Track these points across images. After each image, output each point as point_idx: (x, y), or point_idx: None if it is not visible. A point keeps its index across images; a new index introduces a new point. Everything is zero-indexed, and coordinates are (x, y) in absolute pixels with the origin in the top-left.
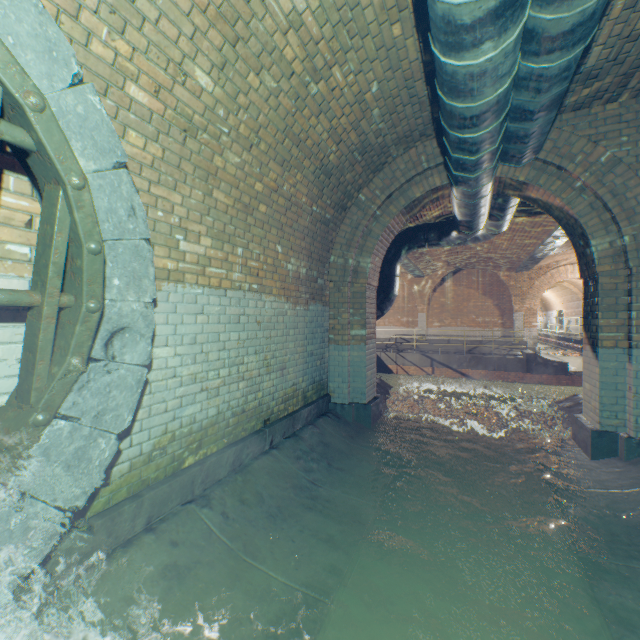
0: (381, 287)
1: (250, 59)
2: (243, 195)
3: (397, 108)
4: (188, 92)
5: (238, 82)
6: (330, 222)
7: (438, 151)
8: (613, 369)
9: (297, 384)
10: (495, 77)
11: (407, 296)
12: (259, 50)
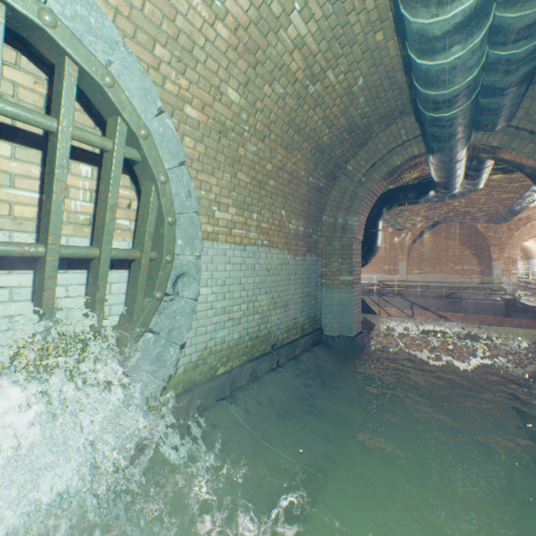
0: (365, 240)
1: (265, 75)
2: (258, 174)
3: (379, 94)
4: (223, 105)
5: (256, 93)
6: (323, 189)
7: (416, 125)
8: None
9: (296, 318)
10: (464, 69)
11: (388, 247)
12: (272, 68)
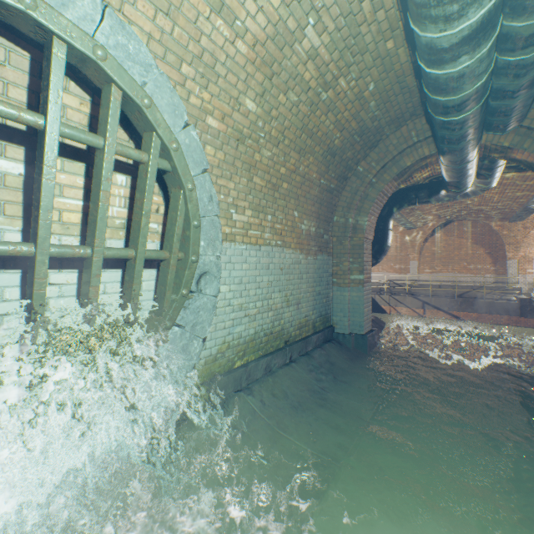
0: (376, 239)
1: (280, 85)
2: (272, 178)
3: (390, 98)
4: (241, 115)
5: (272, 102)
6: (334, 190)
7: (426, 127)
8: None
9: (308, 316)
10: (472, 77)
11: (399, 246)
12: (287, 78)
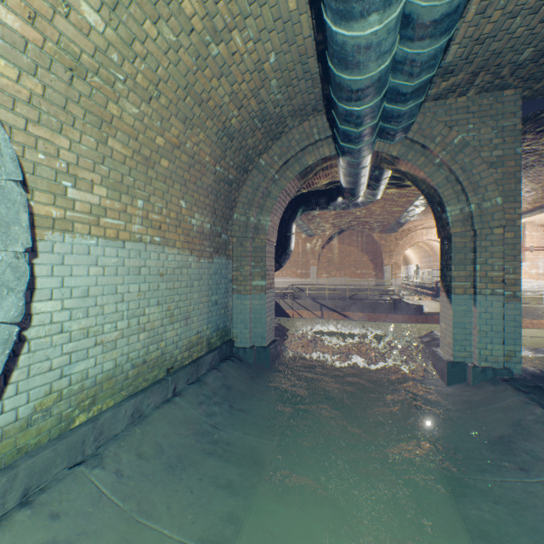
0: (279, 243)
1: (146, 5)
2: (143, 147)
3: (293, 81)
4: (73, 27)
5: (133, 27)
6: (233, 182)
7: (327, 125)
8: (463, 311)
9: (202, 332)
10: (379, 52)
11: (301, 252)
12: None
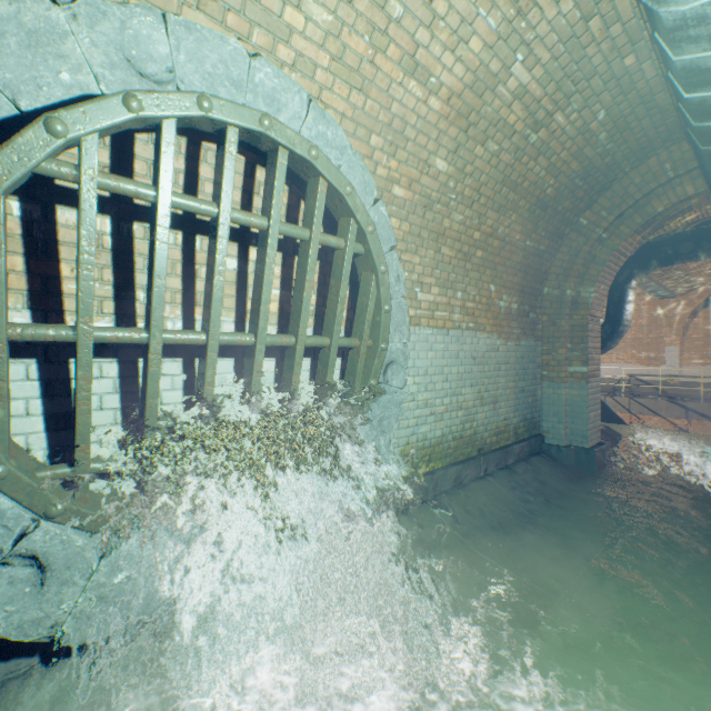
0: (606, 316)
1: (477, 136)
2: (463, 246)
3: (629, 125)
4: (429, 178)
5: (466, 157)
6: (543, 253)
7: (689, 155)
8: None
9: (508, 419)
10: None
11: (646, 324)
12: (485, 127)
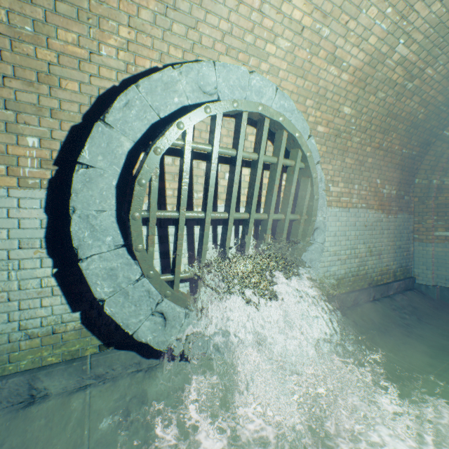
0: None
1: (371, 90)
2: (359, 156)
3: None
4: (339, 119)
5: (363, 103)
6: (415, 156)
7: None
8: None
9: (388, 266)
10: None
11: None
12: (376, 84)
